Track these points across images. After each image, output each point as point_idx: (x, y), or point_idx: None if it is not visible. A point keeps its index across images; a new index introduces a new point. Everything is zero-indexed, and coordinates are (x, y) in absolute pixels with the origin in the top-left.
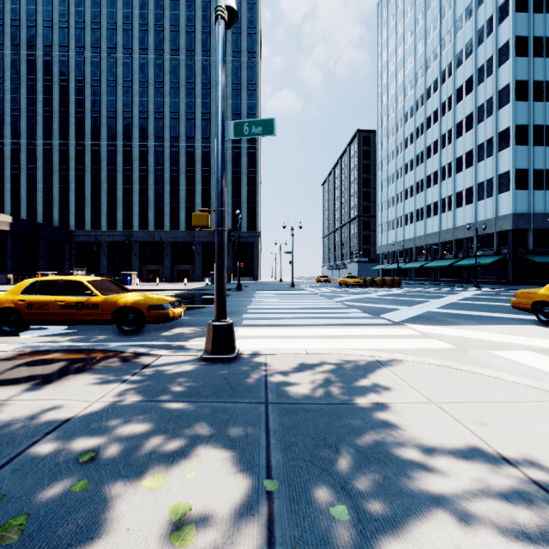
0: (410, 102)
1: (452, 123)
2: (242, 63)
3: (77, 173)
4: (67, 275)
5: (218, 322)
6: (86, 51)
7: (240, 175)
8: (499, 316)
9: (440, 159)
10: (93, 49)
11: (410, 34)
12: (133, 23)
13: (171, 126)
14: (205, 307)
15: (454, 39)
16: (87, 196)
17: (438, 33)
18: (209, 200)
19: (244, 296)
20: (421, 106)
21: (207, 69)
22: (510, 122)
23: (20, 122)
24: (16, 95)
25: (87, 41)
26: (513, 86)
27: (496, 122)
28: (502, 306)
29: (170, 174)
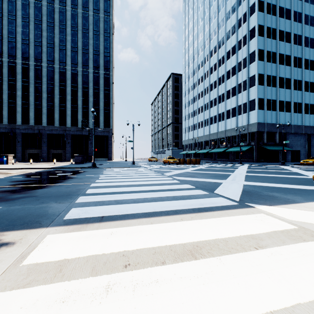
0: (201, 58)
1: (224, 71)
2: (100, 17)
3: None
4: None
5: None
6: None
7: (99, 91)
8: (302, 188)
9: (218, 91)
10: None
11: (201, 20)
12: None
13: (47, 52)
14: (45, 187)
15: (225, 24)
16: None
17: (217, 20)
18: (77, 106)
19: (95, 172)
20: (207, 61)
21: (75, 17)
22: (256, 71)
23: None
24: None
25: None
26: (257, 51)
27: (248, 71)
28: (281, 177)
29: (47, 86)
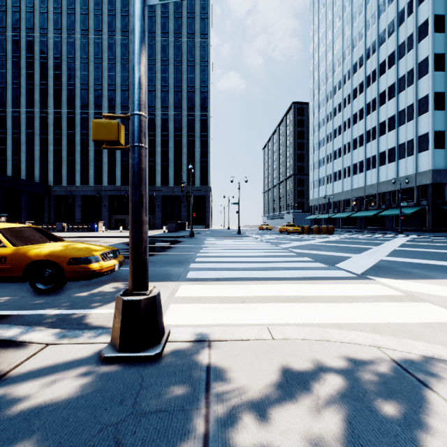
0: (338, 77)
1: (376, 93)
2: (195, 43)
3: (55, 137)
4: (42, 224)
5: (131, 296)
6: (62, 33)
7: (194, 138)
8: None
9: (365, 125)
10: (69, 31)
11: (338, 19)
12: (103, 9)
13: None
14: (154, 255)
15: (377, 21)
16: (63, 156)
17: (363, 16)
18: (168, 160)
19: (195, 243)
20: (348, 80)
21: (165, 48)
22: (429, 89)
23: (6, 93)
24: (3, 70)
25: (64, 24)
26: (432, 58)
27: (416, 90)
28: None
29: None
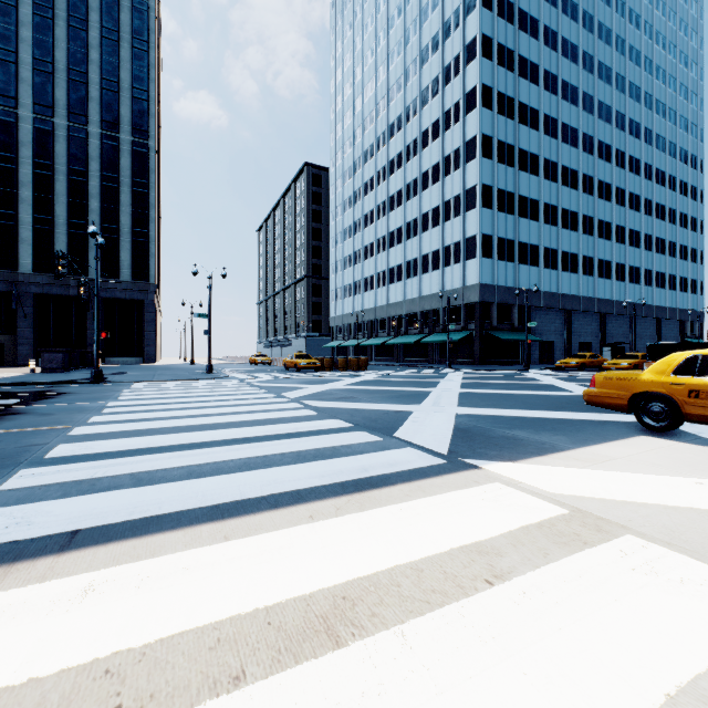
0: (370, 138)
1: (418, 171)
2: None
3: None
4: None
5: None
6: None
7: (118, 185)
8: (565, 417)
9: (405, 214)
10: None
11: (370, 54)
12: None
13: None
14: None
15: (420, 72)
16: None
17: (403, 59)
18: (52, 219)
19: (96, 396)
20: (383, 146)
21: None
22: (478, 179)
23: None
24: None
25: None
26: (480, 139)
27: (463, 177)
28: (526, 396)
29: None
